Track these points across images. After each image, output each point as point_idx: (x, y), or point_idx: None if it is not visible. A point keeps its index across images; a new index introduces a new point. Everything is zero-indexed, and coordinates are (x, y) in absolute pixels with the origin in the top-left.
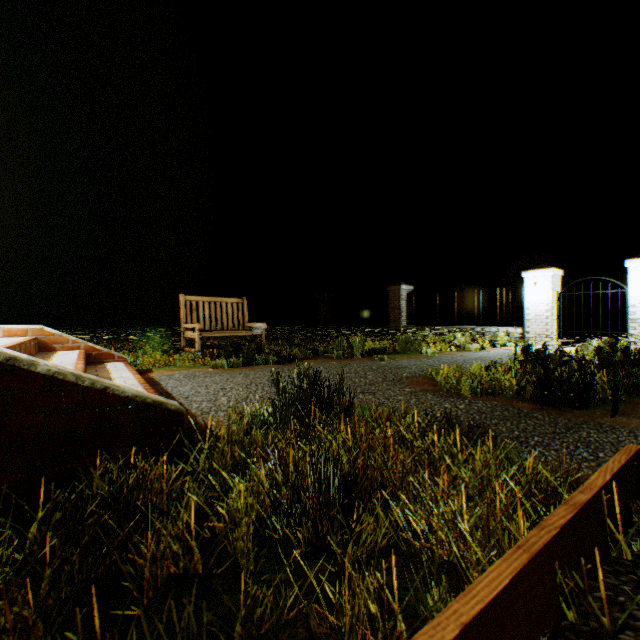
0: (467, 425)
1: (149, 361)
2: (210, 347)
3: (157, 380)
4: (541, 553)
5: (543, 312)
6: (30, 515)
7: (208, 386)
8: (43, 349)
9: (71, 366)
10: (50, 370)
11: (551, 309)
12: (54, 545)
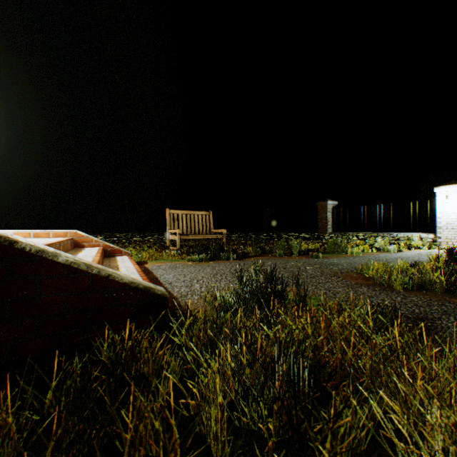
0: (409, 318)
1: (145, 255)
2: (186, 246)
3: (150, 269)
4: None
5: (454, 220)
6: (49, 376)
7: (185, 275)
8: (76, 246)
9: (91, 258)
10: (68, 260)
11: None
12: (62, 409)
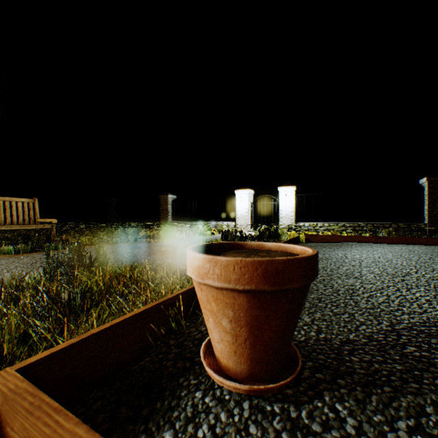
0: (182, 271)
1: None
2: None
3: None
4: (165, 302)
5: (245, 213)
6: None
7: None
8: None
9: None
10: None
11: (248, 211)
12: None
